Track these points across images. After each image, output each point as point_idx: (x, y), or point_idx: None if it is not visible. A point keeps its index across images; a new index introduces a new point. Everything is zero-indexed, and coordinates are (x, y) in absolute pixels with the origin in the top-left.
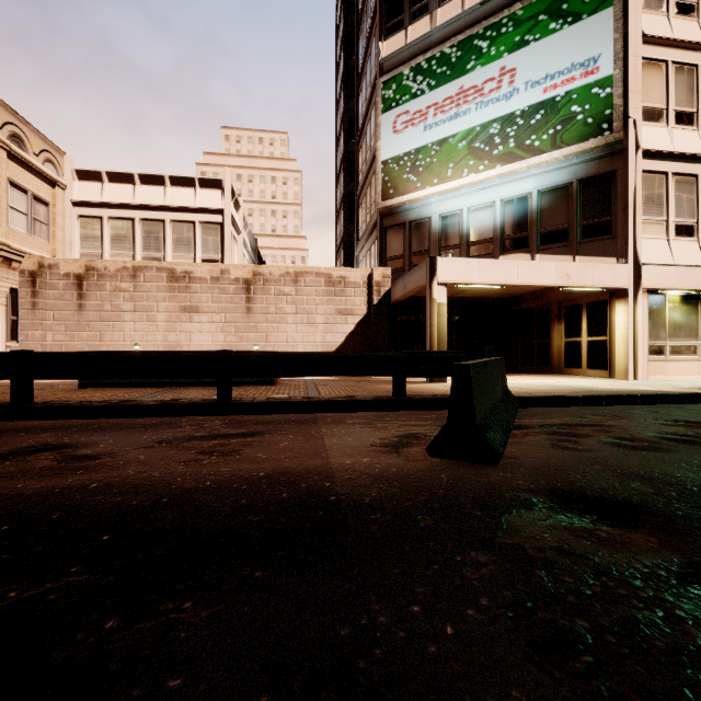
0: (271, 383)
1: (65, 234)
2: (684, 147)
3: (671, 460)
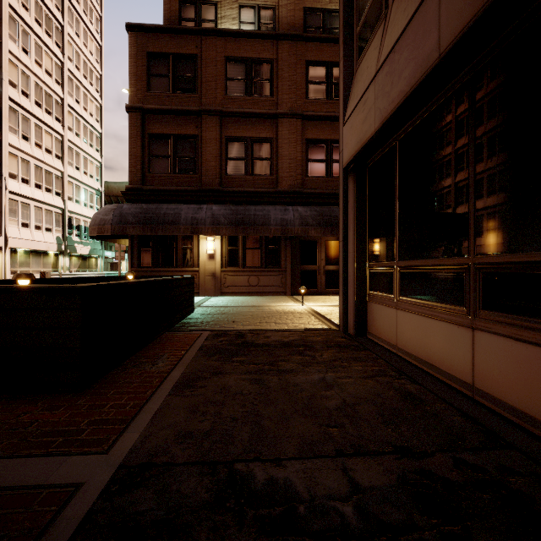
0: None
1: None
2: (25, 193)
3: None
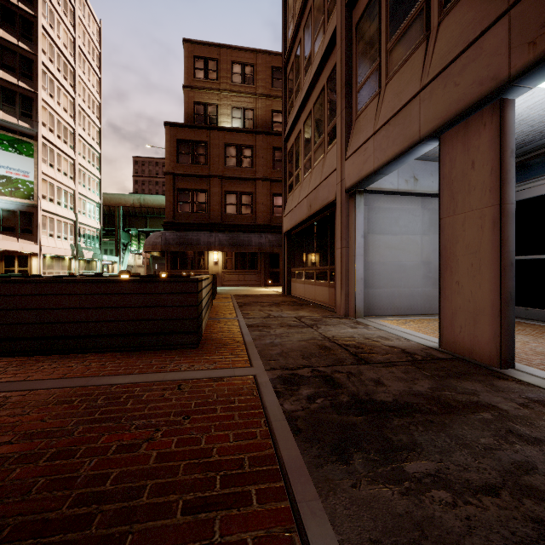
0: None
1: None
2: (52, 210)
3: None
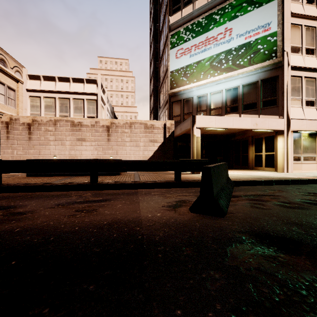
0: (117, 174)
1: (23, 105)
2: (309, 64)
3: (310, 214)
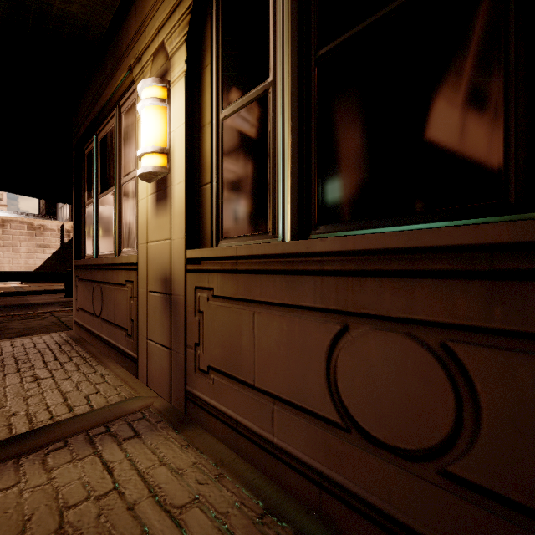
0: None
1: None
2: None
3: None
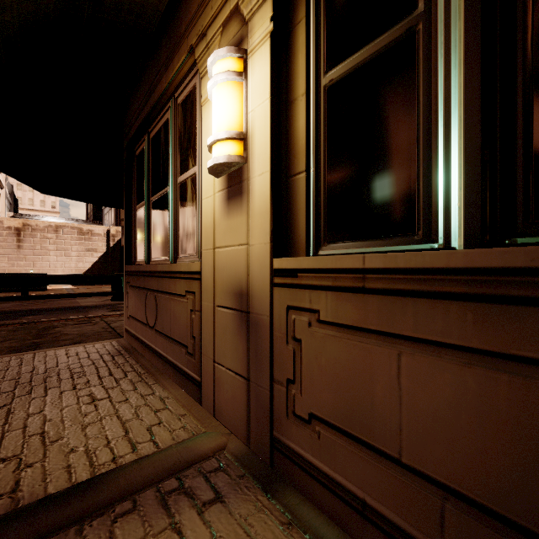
0: (44, 290)
1: None
2: None
3: None
